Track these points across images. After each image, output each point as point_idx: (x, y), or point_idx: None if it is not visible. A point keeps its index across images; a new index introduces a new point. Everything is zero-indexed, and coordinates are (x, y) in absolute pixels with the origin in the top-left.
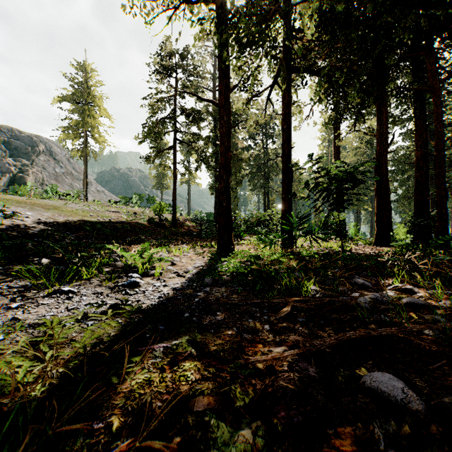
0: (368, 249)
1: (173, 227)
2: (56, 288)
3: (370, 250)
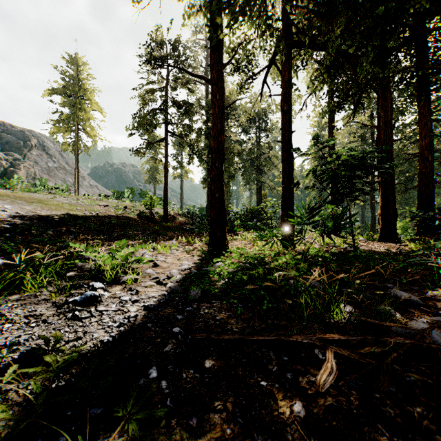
0: (375, 245)
1: (164, 221)
2: None
3: (377, 246)
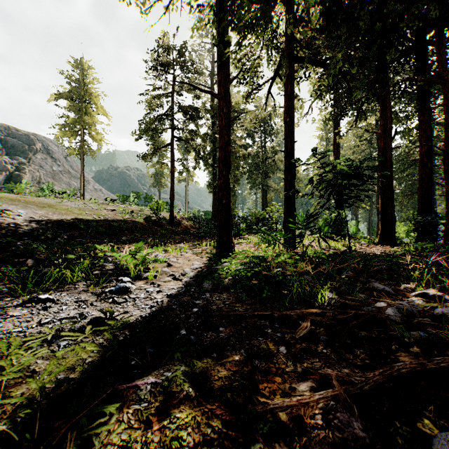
0: (373, 248)
1: (170, 225)
2: (34, 295)
3: (375, 249)
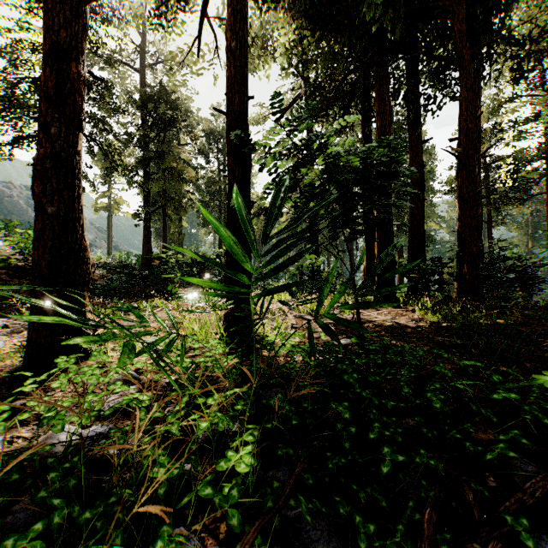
0: (374, 313)
1: None
2: None
3: (378, 314)
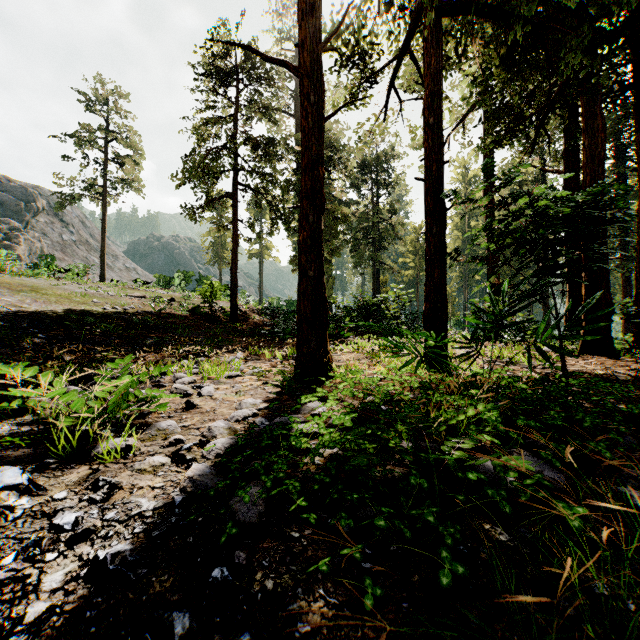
0: (580, 362)
1: (232, 321)
2: None
3: (585, 363)
